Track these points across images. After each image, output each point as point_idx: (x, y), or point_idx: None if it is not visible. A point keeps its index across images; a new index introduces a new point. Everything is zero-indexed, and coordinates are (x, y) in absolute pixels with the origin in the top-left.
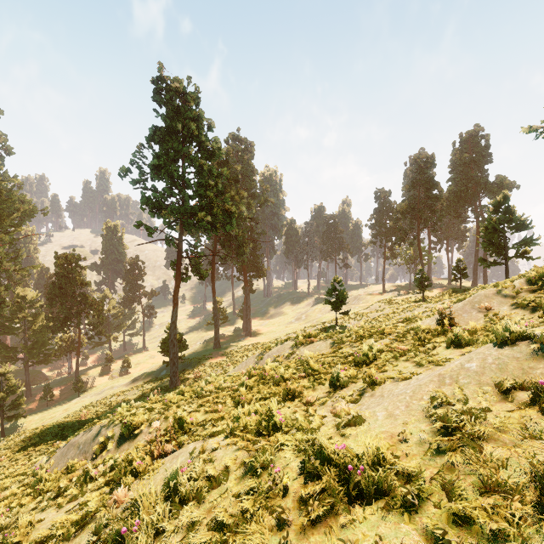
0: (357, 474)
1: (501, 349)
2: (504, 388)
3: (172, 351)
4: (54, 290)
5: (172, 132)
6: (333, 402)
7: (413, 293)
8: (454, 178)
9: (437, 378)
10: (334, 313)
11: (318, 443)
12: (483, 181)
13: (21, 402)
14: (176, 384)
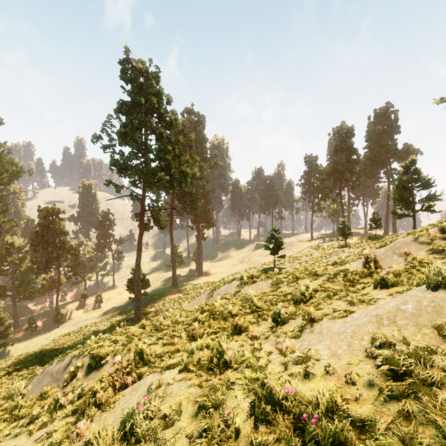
0: (310, 422)
1: (435, 292)
2: (444, 331)
3: (137, 289)
4: (38, 238)
5: (136, 105)
6: (276, 337)
7: (337, 240)
8: (369, 146)
9: (375, 319)
10: (271, 256)
11: (267, 382)
12: (393, 148)
13: (9, 332)
14: (140, 317)
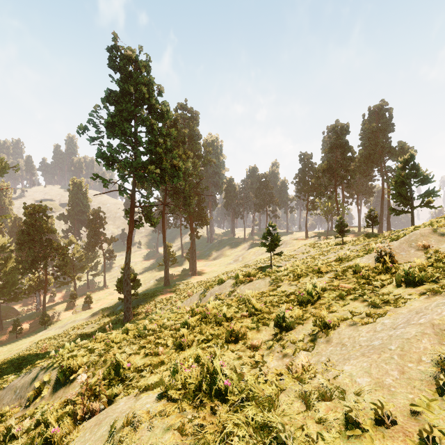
0: None
1: None
2: None
3: (126, 289)
4: (23, 236)
5: (125, 94)
6: (282, 347)
7: (333, 238)
8: (364, 144)
9: (431, 330)
10: (266, 255)
11: (285, 437)
12: (387, 146)
13: None
14: (129, 318)
